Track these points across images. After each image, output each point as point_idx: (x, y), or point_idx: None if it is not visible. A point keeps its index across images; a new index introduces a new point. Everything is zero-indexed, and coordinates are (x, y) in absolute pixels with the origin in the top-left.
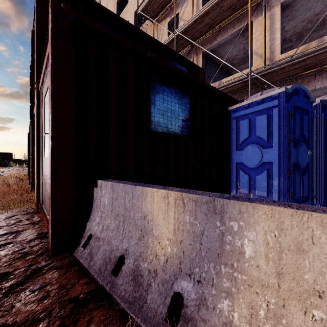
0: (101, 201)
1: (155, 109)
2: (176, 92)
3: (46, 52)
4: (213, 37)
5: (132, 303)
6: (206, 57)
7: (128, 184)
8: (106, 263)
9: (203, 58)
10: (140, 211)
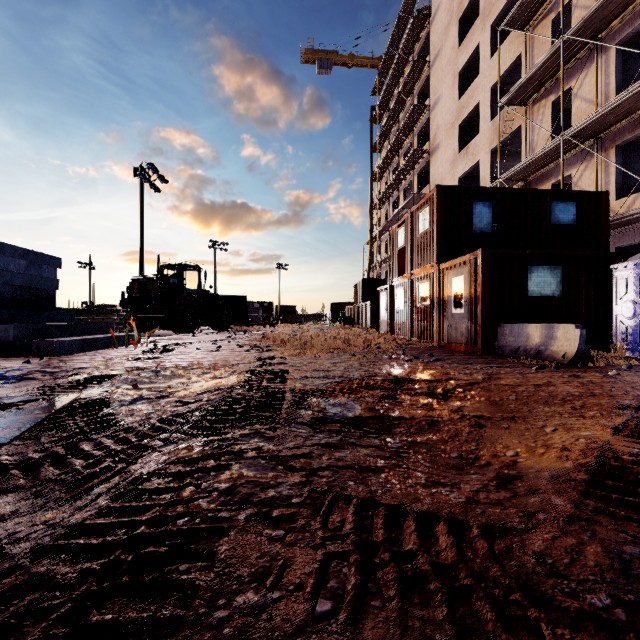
0: (503, 332)
1: (531, 283)
2: (548, 268)
3: (462, 258)
4: (636, 122)
5: (524, 355)
6: (627, 145)
7: (520, 324)
8: (511, 351)
9: (618, 154)
10: (526, 333)
